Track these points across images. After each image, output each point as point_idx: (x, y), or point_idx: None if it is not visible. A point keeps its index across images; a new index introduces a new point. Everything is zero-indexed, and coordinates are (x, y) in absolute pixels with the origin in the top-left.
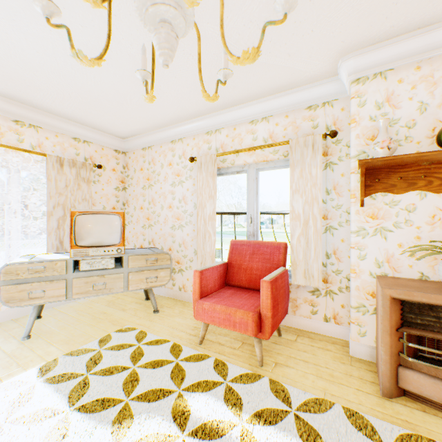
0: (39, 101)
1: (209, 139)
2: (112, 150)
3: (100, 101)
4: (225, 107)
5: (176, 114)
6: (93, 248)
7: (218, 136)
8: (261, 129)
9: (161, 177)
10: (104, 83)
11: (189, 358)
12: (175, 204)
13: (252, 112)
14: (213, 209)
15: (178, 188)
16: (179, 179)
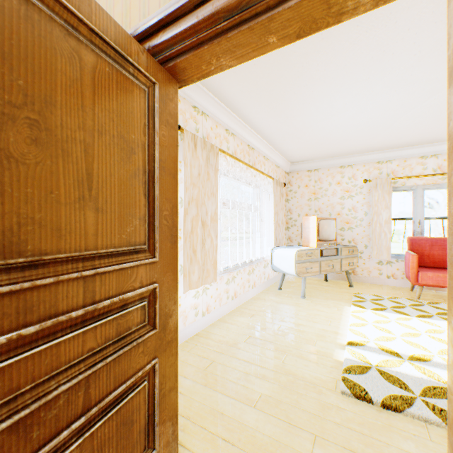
0: (281, 144)
1: (379, 167)
2: (284, 171)
3: (323, 143)
4: (401, 146)
5: (360, 150)
6: (324, 242)
7: (389, 165)
8: (430, 162)
9: (329, 192)
10: (347, 136)
11: (428, 303)
12: (344, 212)
13: (423, 151)
14: (388, 216)
15: (347, 200)
16: (348, 194)
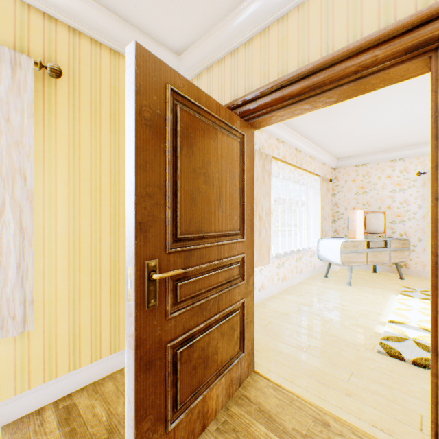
0: (327, 144)
1: None
2: (330, 167)
3: (370, 141)
4: None
5: (412, 143)
6: (371, 235)
7: None
8: None
9: (378, 186)
10: (395, 132)
11: None
12: (395, 205)
13: None
14: None
15: (398, 194)
16: (400, 187)
